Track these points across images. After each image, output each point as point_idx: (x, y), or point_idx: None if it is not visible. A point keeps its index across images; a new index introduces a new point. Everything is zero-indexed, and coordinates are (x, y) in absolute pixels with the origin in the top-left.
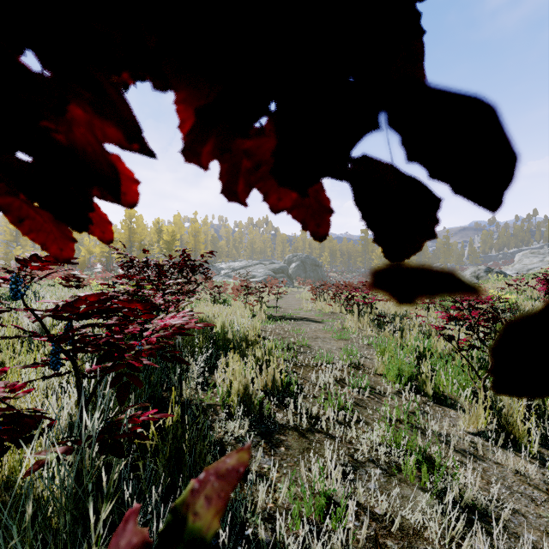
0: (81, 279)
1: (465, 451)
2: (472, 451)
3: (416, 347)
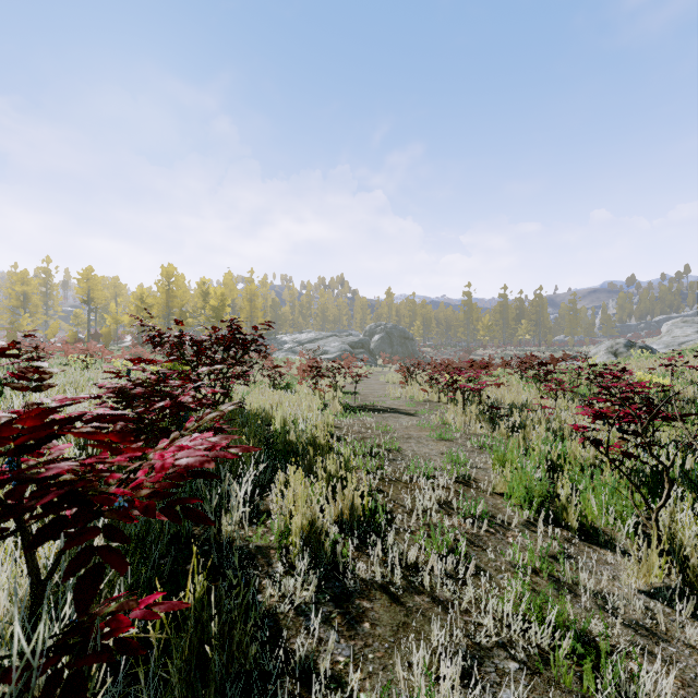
0: (47, 375)
1: (638, 624)
2: (648, 624)
3: (547, 454)
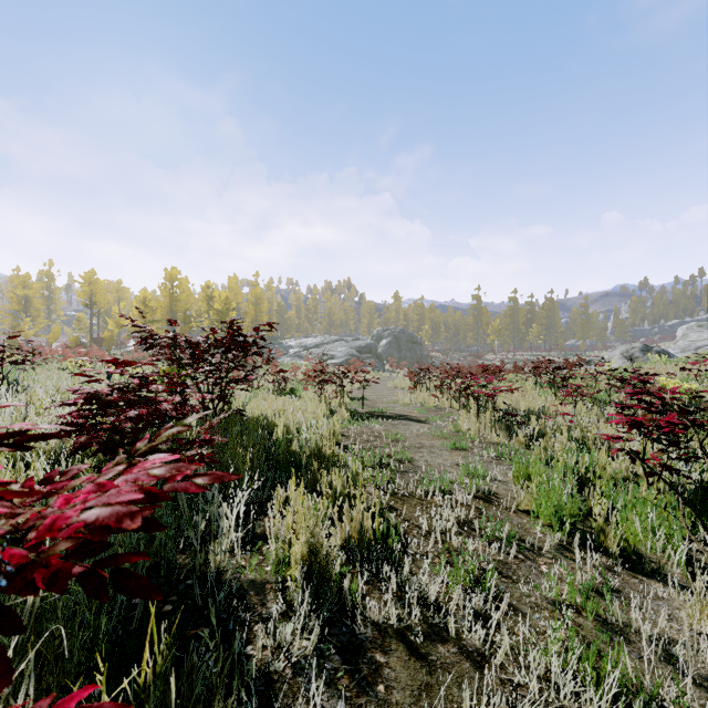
0: None
1: None
2: None
3: (574, 466)
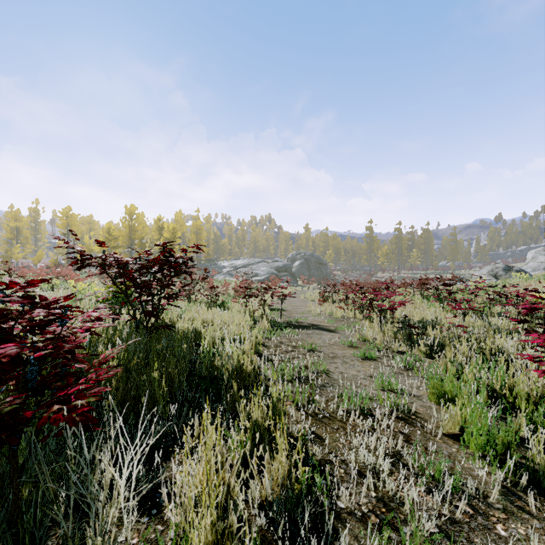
0: None
1: None
2: None
3: (488, 383)
